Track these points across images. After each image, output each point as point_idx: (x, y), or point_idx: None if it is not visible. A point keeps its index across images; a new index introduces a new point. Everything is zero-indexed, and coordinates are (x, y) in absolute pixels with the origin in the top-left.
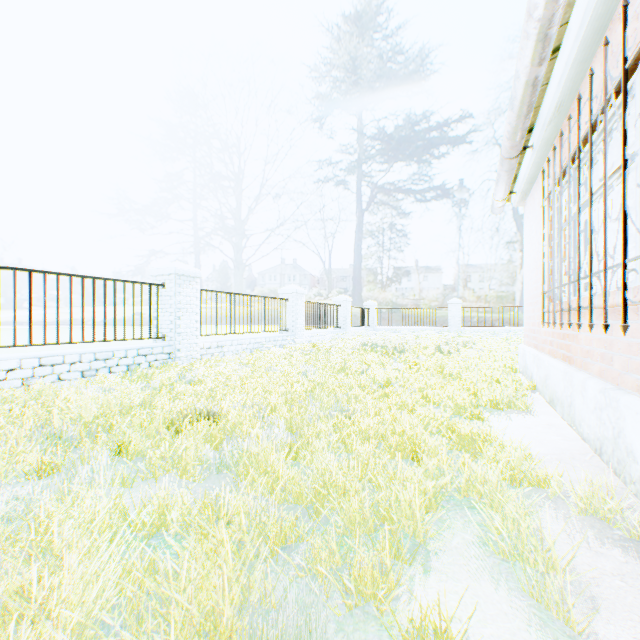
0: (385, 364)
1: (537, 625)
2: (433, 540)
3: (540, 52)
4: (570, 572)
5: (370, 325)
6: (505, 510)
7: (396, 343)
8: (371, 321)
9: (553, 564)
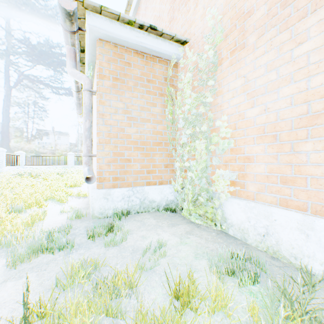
0: (32, 180)
1: (60, 204)
2: (45, 203)
3: (78, 100)
4: (69, 200)
5: (21, 165)
6: (60, 196)
7: (38, 172)
8: (21, 162)
9: (66, 199)
